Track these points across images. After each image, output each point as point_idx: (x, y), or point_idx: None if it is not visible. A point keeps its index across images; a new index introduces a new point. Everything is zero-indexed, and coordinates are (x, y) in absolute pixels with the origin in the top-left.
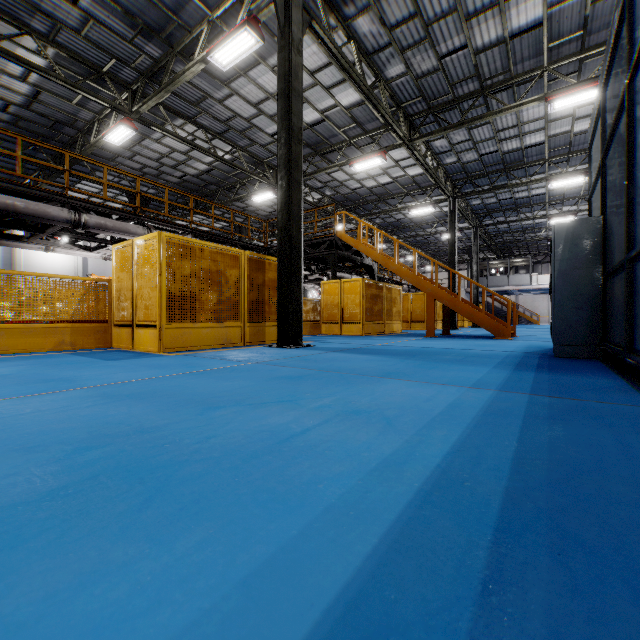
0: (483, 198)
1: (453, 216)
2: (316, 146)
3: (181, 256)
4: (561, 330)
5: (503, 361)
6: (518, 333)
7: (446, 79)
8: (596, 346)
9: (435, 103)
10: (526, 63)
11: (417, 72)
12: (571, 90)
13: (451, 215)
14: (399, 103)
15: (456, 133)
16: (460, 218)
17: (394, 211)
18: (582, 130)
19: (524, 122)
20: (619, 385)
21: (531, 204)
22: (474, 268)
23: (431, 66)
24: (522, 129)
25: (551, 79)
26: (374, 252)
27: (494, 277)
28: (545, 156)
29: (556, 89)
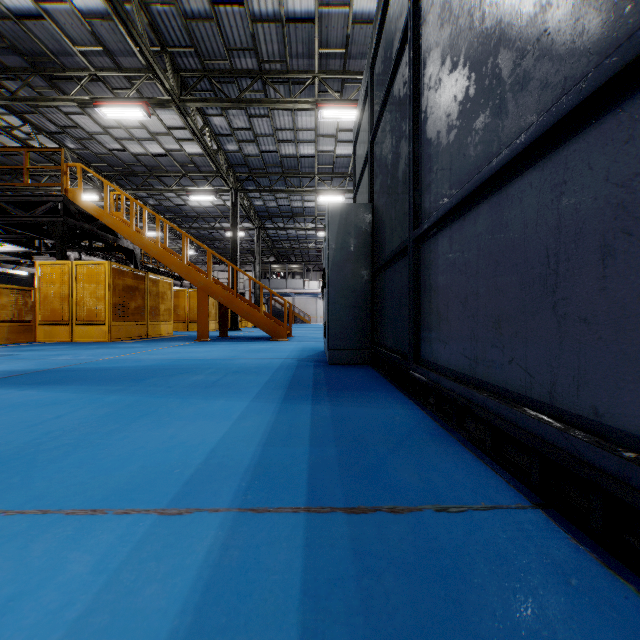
0: (265, 200)
1: (236, 210)
2: (35, 59)
3: None
4: (335, 332)
5: (273, 379)
6: (294, 333)
7: (222, 38)
8: (367, 349)
9: (211, 66)
10: (301, 61)
11: (185, 9)
12: (336, 104)
13: (234, 208)
14: (165, 44)
15: (236, 116)
16: (244, 217)
17: (169, 191)
18: (342, 154)
19: (299, 128)
20: (420, 420)
21: (304, 215)
22: (257, 269)
23: (203, 10)
24: (297, 135)
25: (321, 90)
26: (128, 228)
27: (275, 280)
28: (315, 171)
29: (325, 99)
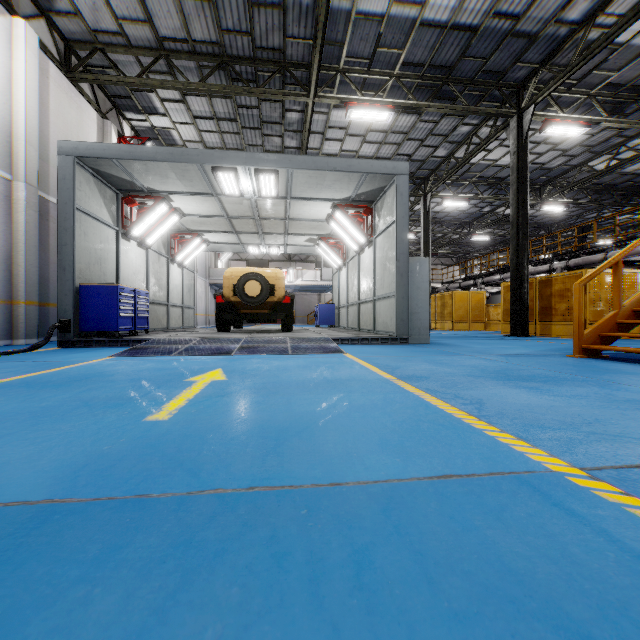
0: None
1: None
2: None
3: (507, 291)
4: None
5: None
6: None
7: None
8: None
9: None
10: None
11: None
12: None
13: None
14: None
15: None
16: None
17: None
18: None
19: None
20: None
21: None
22: None
23: None
24: None
25: None
26: None
27: None
28: None
29: None
